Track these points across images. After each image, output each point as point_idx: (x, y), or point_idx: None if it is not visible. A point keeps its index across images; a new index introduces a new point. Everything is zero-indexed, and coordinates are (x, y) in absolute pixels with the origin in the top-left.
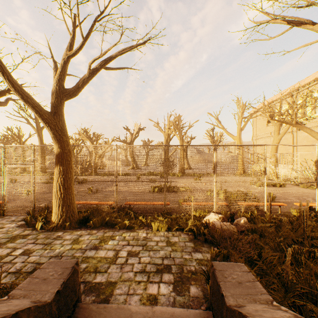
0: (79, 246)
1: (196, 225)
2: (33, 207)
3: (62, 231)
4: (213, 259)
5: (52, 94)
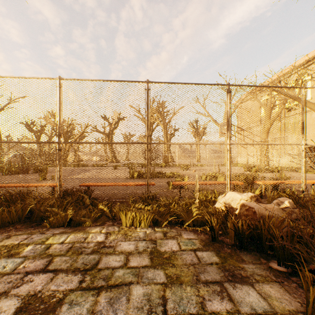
0: None
1: (215, 212)
2: None
3: None
4: None
5: None
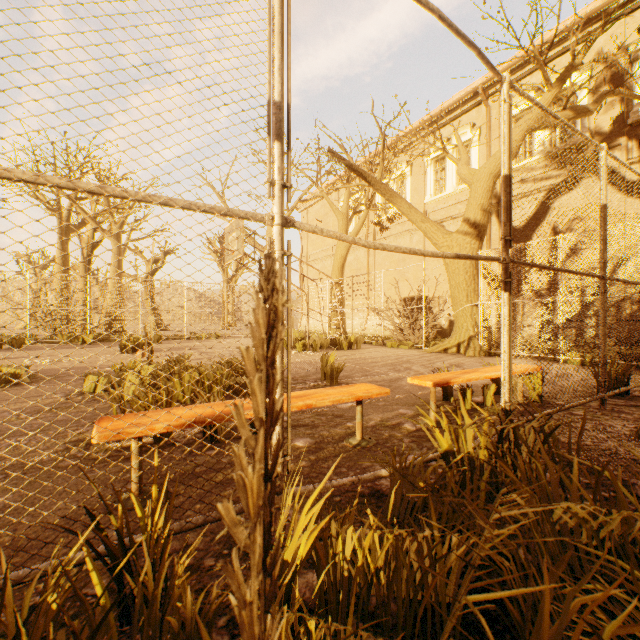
0: None
1: None
2: None
3: None
4: None
5: None
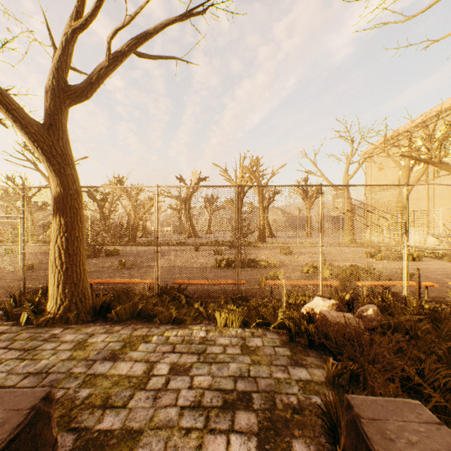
0: (85, 354)
1: (293, 318)
2: (20, 287)
3: (63, 327)
4: (331, 381)
5: (46, 92)
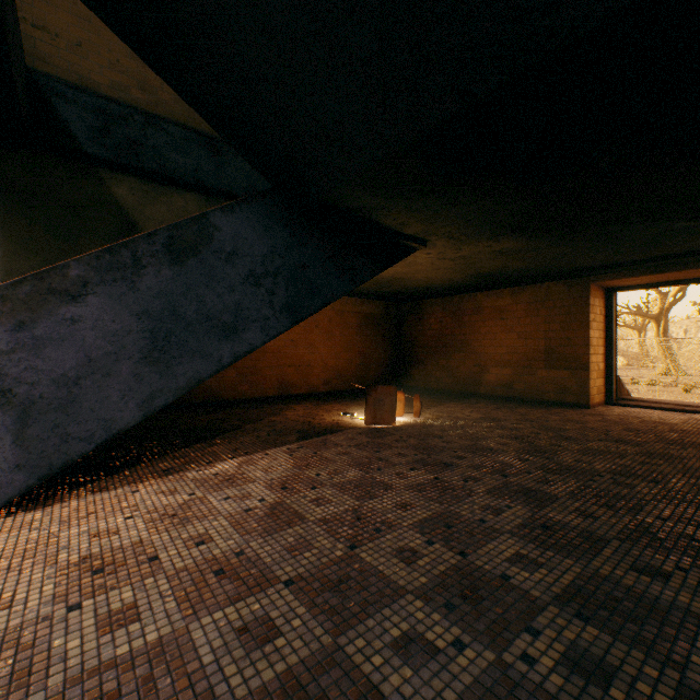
0: None
1: None
2: None
3: None
4: None
5: None
